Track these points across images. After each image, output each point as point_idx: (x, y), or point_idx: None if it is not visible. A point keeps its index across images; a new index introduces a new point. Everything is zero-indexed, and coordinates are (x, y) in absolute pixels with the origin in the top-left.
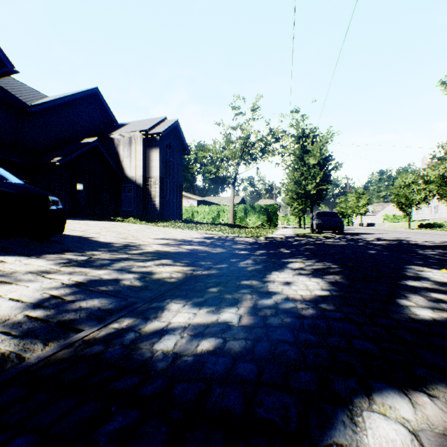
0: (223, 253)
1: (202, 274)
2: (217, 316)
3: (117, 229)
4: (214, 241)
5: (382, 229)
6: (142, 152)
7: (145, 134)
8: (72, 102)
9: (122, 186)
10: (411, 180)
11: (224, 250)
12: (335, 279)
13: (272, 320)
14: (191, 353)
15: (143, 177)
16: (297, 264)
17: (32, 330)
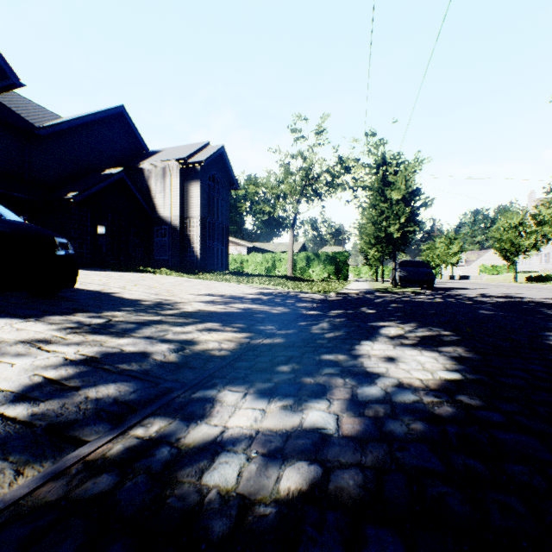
0: (287, 313)
1: (263, 343)
2: (299, 415)
3: (147, 282)
4: (272, 297)
5: (480, 283)
6: (179, 186)
7: (183, 163)
8: (92, 123)
9: (154, 228)
10: (518, 221)
11: (287, 309)
12: (458, 353)
13: (391, 426)
14: (271, 498)
15: (180, 217)
16: (392, 329)
17: (3, 443)
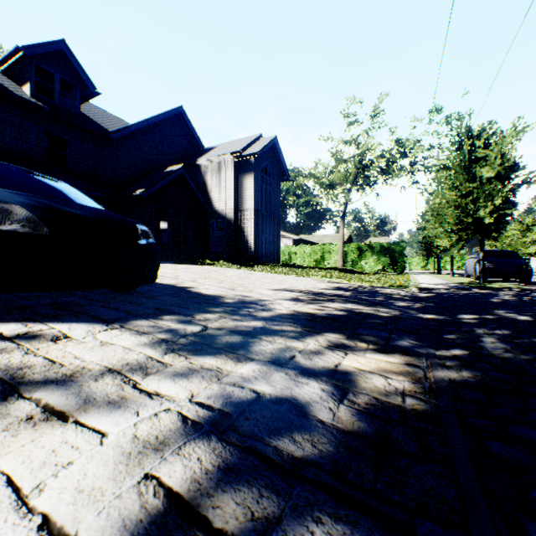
0: (402, 317)
1: (451, 380)
2: None
3: (214, 275)
4: (354, 294)
5: None
6: (234, 179)
7: (237, 156)
8: (155, 125)
9: (210, 222)
10: None
11: (394, 311)
12: None
13: None
14: None
15: (234, 210)
16: None
17: None
